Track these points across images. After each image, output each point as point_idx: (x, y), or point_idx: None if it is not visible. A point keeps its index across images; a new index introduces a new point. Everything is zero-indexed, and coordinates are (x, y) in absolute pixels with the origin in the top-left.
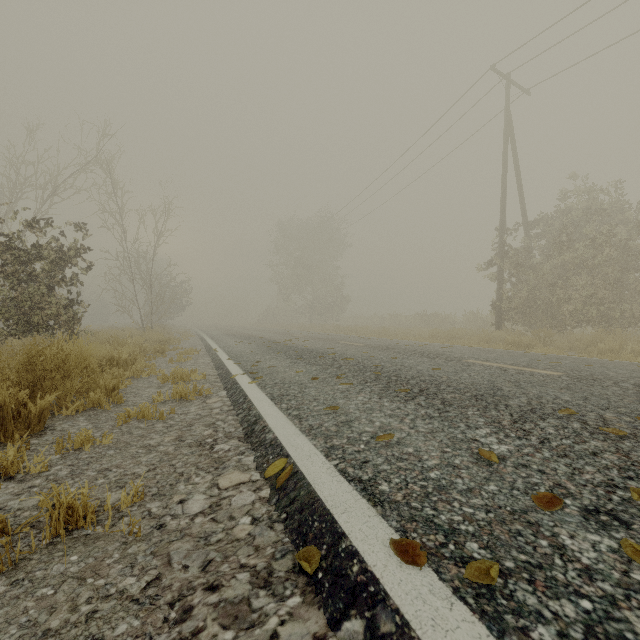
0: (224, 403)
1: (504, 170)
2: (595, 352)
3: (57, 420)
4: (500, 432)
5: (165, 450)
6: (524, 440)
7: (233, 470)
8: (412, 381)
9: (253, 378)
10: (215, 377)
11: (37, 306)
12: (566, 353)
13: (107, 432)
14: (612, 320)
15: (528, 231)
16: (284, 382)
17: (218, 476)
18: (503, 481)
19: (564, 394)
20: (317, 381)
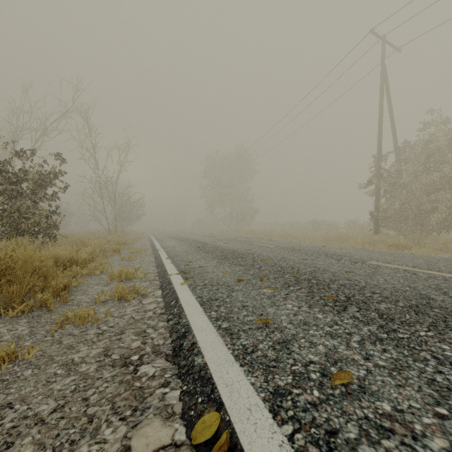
0: (157, 305)
1: (380, 110)
2: None
3: (0, 322)
4: None
5: (85, 371)
6: None
7: (153, 417)
8: (333, 285)
9: (185, 278)
10: (154, 275)
11: (23, 216)
12: (441, 254)
13: (38, 340)
14: None
15: (399, 157)
16: (212, 283)
17: (133, 428)
18: None
19: None
20: (242, 283)
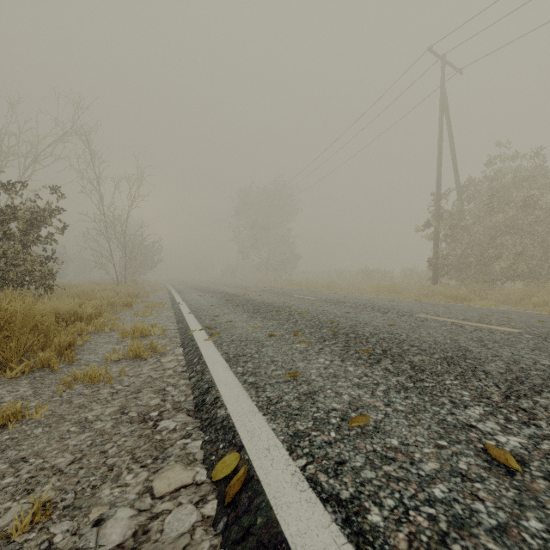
0: (178, 363)
1: (440, 141)
2: (530, 305)
3: None
4: (497, 413)
5: (101, 427)
6: (533, 427)
7: (174, 463)
8: (371, 339)
9: (210, 334)
10: (174, 332)
11: (11, 263)
12: (502, 306)
13: (45, 401)
14: (540, 275)
15: (461, 196)
16: (241, 339)
17: (154, 473)
18: (544, 510)
19: (540, 357)
20: (274, 338)
